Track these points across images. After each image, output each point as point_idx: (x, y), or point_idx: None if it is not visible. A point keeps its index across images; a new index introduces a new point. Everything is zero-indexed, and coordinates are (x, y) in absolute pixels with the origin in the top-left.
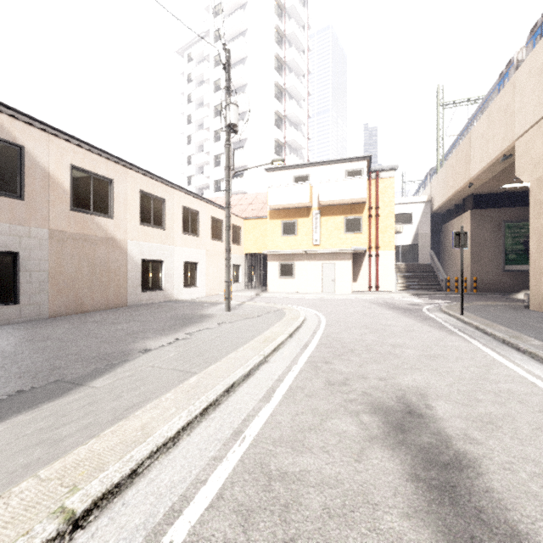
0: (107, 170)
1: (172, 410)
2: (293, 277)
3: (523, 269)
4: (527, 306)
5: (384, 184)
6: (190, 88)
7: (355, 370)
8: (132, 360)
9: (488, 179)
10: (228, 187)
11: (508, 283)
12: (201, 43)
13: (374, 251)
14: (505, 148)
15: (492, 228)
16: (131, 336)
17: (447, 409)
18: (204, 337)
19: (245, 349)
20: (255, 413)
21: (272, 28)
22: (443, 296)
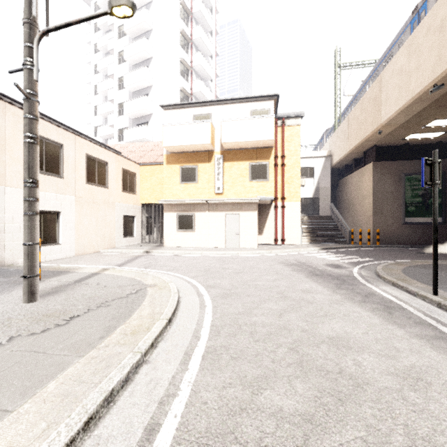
0: None
1: None
2: (192, 230)
3: (421, 221)
4: None
5: (290, 132)
6: (97, 37)
7: None
8: None
9: (398, 125)
10: (29, 58)
11: (408, 235)
12: None
13: (280, 202)
14: (439, 74)
15: (393, 180)
16: None
17: None
18: None
19: None
20: None
21: None
22: (352, 250)
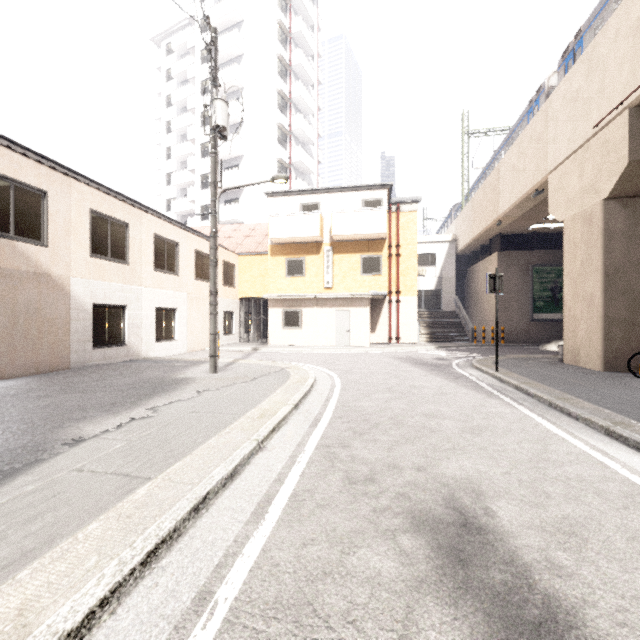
0: (37, 178)
1: (91, 560)
2: (300, 328)
3: (550, 318)
4: (561, 359)
5: (406, 219)
6: (170, 88)
7: (384, 456)
8: (49, 459)
9: (517, 217)
10: (214, 209)
11: (536, 333)
12: (184, 32)
13: (395, 296)
14: (537, 183)
15: (520, 272)
16: (60, 416)
17: (513, 514)
18: (175, 413)
19: (232, 432)
20: (238, 548)
21: (275, 23)
22: (470, 348)
